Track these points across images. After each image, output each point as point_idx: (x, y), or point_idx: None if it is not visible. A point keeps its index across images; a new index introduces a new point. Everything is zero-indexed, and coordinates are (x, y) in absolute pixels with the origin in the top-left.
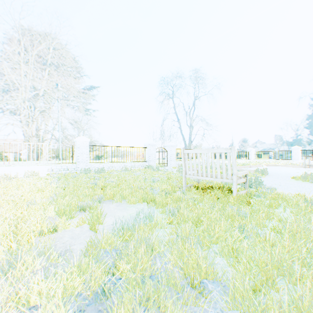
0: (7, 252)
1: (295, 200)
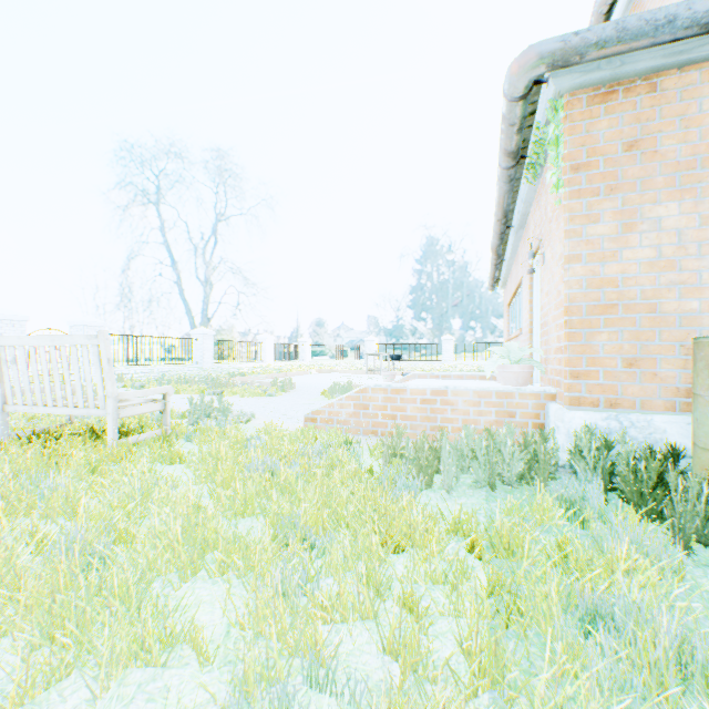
0: None
1: (234, 438)
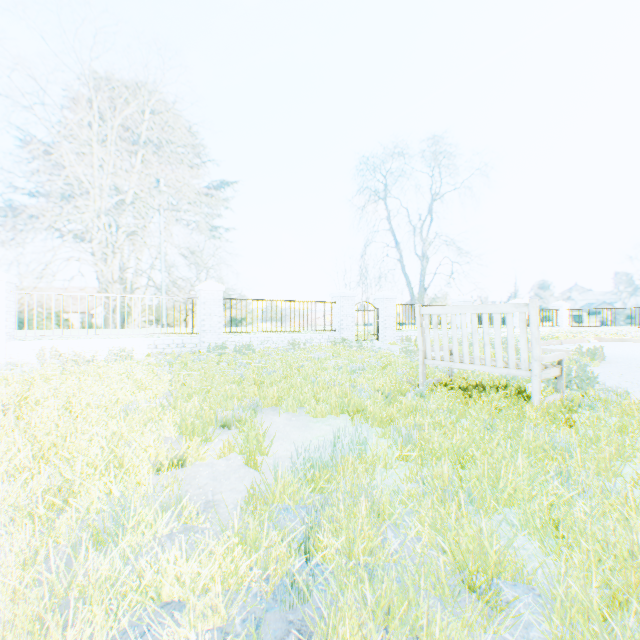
0: (107, 500)
1: None
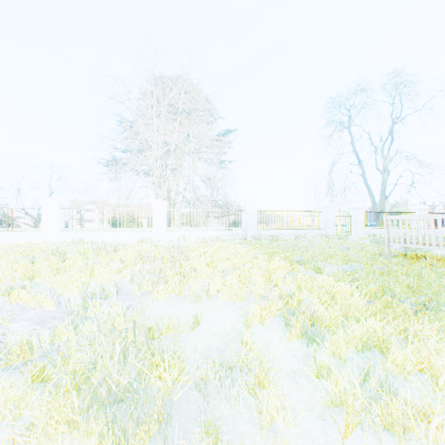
0: (288, 271)
1: None
